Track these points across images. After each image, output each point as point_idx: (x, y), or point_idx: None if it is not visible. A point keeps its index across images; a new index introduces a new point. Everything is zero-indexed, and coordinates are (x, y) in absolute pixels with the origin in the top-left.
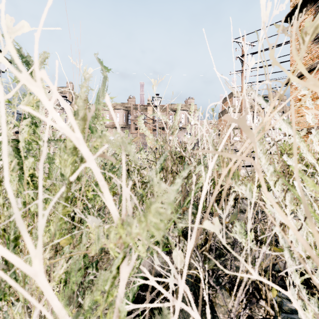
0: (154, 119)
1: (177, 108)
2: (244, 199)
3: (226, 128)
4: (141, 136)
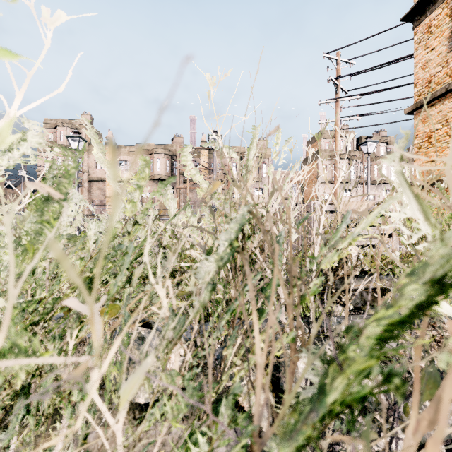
0: (211, 169)
1: (243, 153)
2: (355, 289)
3: (312, 182)
4: (192, 193)
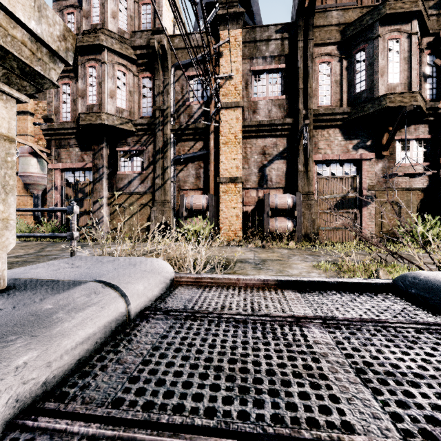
0: None
1: None
2: None
3: None
4: None
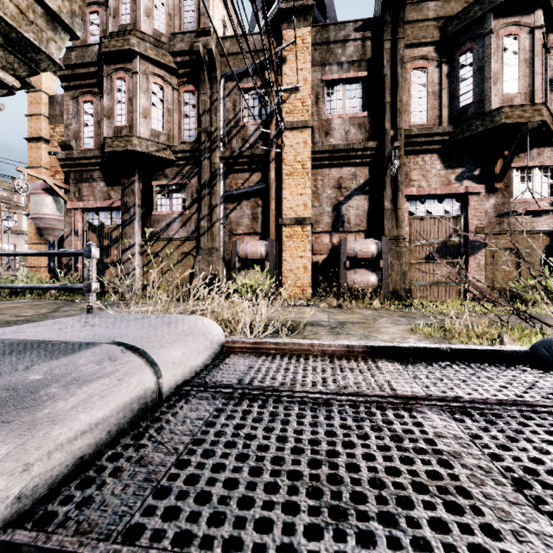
0: None
1: None
2: None
3: None
4: None
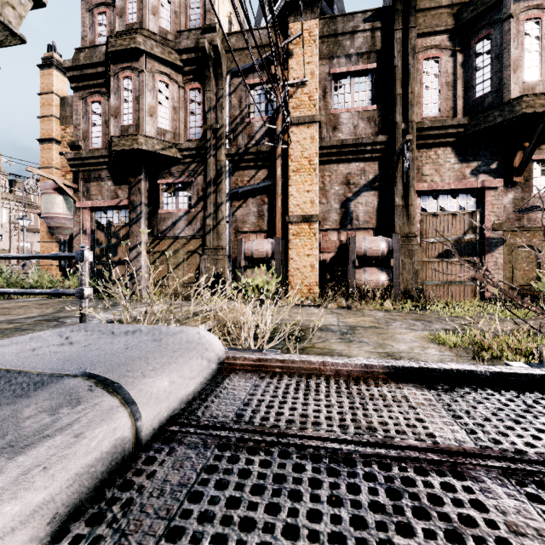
0: None
1: None
2: None
3: None
4: None
